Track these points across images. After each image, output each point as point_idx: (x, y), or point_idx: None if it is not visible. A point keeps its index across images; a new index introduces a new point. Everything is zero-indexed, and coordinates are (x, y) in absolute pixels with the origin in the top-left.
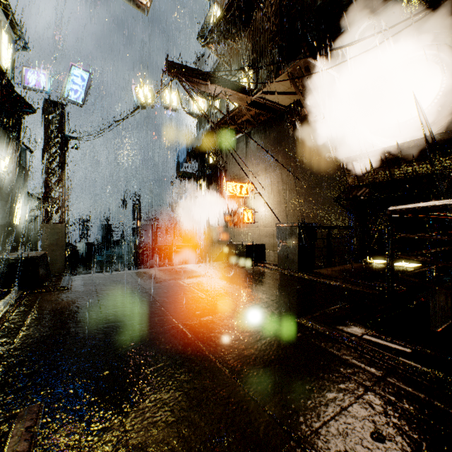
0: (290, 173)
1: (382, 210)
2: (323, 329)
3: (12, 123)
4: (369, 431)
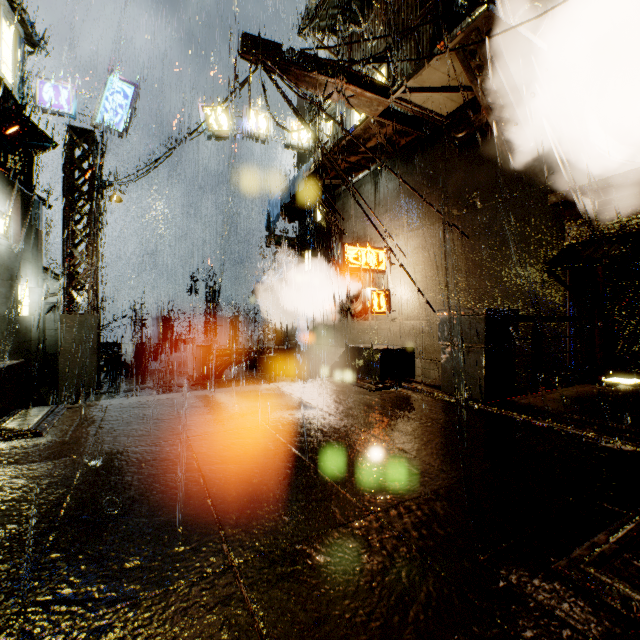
0: (454, 227)
1: (639, 285)
2: None
3: (20, 163)
4: None
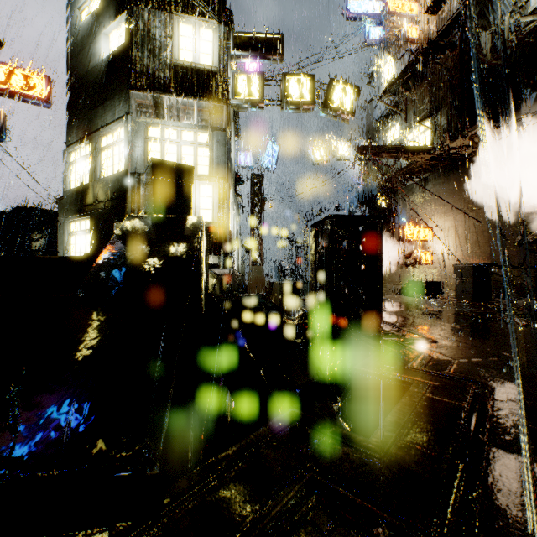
0: (471, 218)
1: None
2: (474, 315)
3: None
4: (477, 327)
